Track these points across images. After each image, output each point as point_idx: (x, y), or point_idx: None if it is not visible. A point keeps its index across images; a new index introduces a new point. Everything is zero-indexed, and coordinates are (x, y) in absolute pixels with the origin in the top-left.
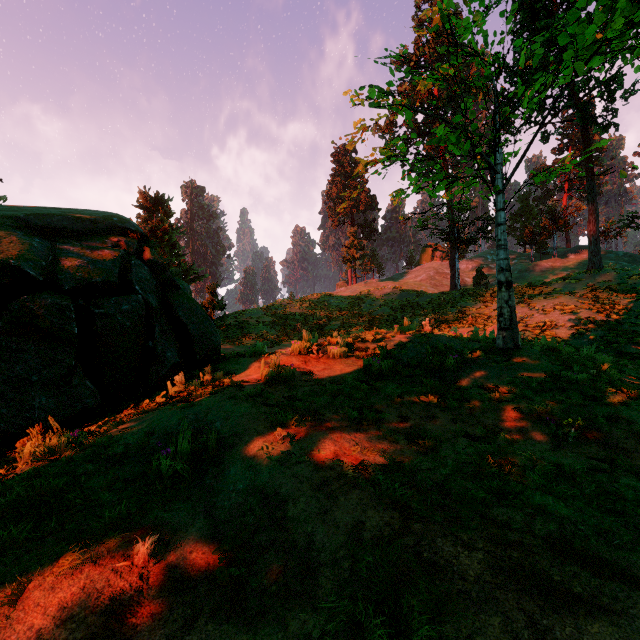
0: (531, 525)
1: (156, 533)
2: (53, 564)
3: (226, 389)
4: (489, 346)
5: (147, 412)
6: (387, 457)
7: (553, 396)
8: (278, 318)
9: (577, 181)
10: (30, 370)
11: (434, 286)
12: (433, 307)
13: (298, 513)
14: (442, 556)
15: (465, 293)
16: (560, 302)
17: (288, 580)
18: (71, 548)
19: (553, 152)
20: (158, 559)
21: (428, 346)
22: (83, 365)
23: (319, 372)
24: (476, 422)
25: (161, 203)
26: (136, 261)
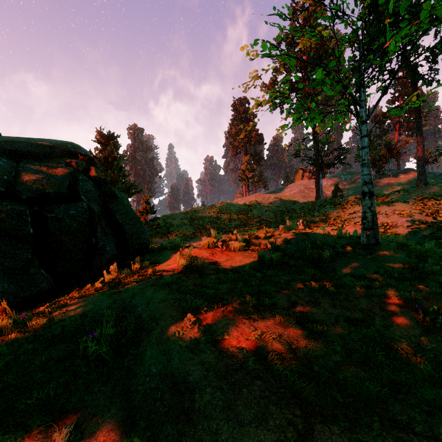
0: (434, 428)
1: (75, 418)
2: None
3: (148, 278)
4: (355, 242)
5: (85, 296)
6: (283, 344)
7: (413, 284)
8: (194, 220)
9: (405, 123)
10: None
11: (304, 197)
12: (304, 212)
13: (204, 405)
14: None
15: (327, 202)
16: (398, 208)
17: None
18: None
19: (388, 103)
20: None
21: (308, 242)
22: (39, 257)
23: (223, 262)
24: (352, 307)
25: (112, 139)
26: (83, 177)
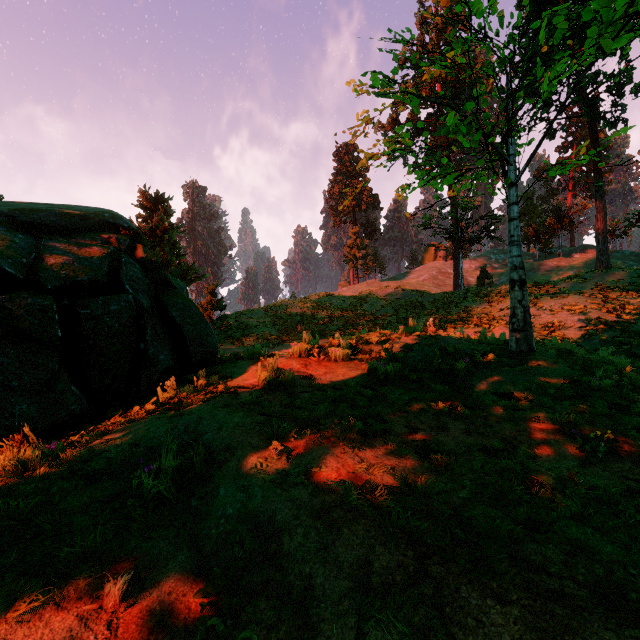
0: (572, 568)
1: (132, 568)
2: (9, 607)
3: (219, 396)
4: (501, 349)
5: (134, 421)
6: (396, 477)
7: (575, 404)
8: (279, 318)
9: (582, 180)
10: (9, 375)
11: (437, 286)
12: (437, 307)
13: (295, 548)
14: (469, 612)
15: (469, 293)
16: (568, 302)
17: (281, 638)
18: (32, 587)
19: (557, 150)
20: (131, 602)
21: (436, 349)
22: (69, 369)
23: (320, 376)
24: (492, 433)
25: (161, 202)
26: (127, 259)
